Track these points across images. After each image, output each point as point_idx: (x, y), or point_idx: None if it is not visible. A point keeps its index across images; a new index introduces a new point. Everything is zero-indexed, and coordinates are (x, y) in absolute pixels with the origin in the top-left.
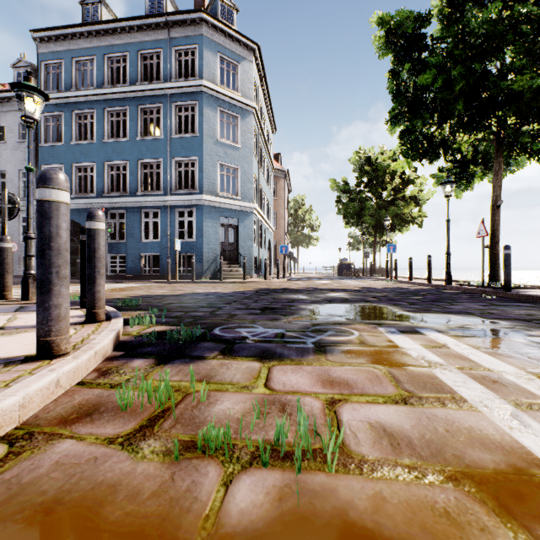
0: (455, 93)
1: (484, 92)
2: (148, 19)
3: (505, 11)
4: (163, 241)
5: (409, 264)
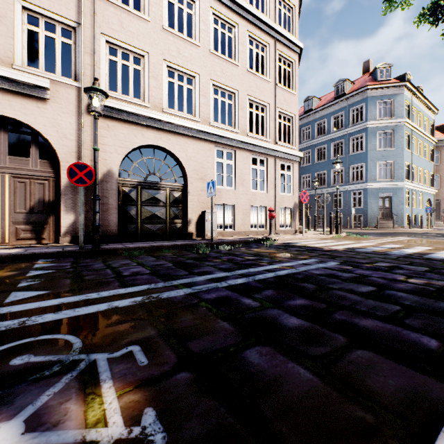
0: None
1: None
2: (336, 100)
3: None
4: (344, 208)
5: None
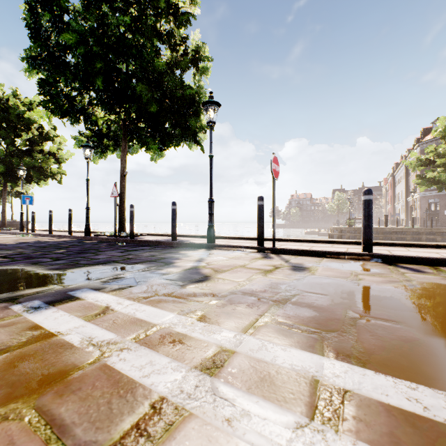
0: (96, 69)
1: (118, 82)
2: None
3: (129, 34)
4: None
5: (50, 217)
